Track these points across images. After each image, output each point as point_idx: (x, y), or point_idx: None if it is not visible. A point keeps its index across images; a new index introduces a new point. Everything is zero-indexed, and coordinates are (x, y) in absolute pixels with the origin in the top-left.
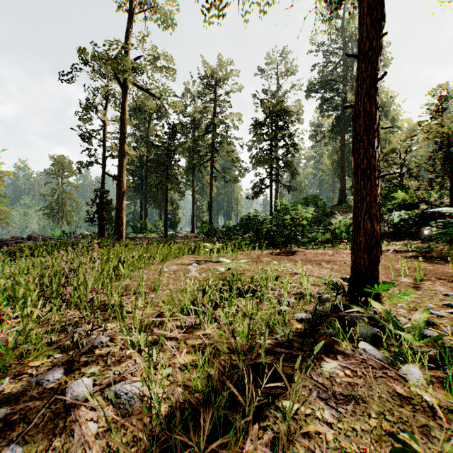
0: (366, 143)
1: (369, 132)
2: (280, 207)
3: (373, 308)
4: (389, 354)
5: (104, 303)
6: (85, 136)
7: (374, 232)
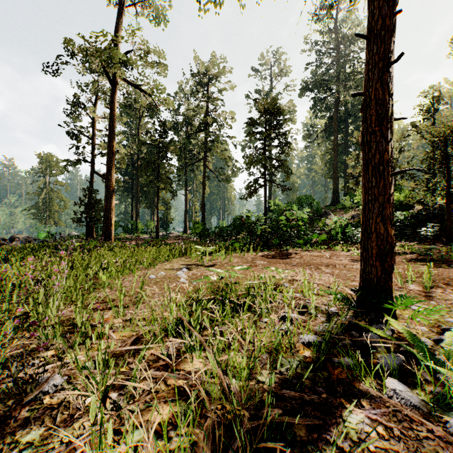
0: (378, 135)
1: (382, 122)
2: (274, 207)
3: (390, 326)
4: (426, 397)
5: (73, 322)
6: (73, 133)
7: (387, 237)
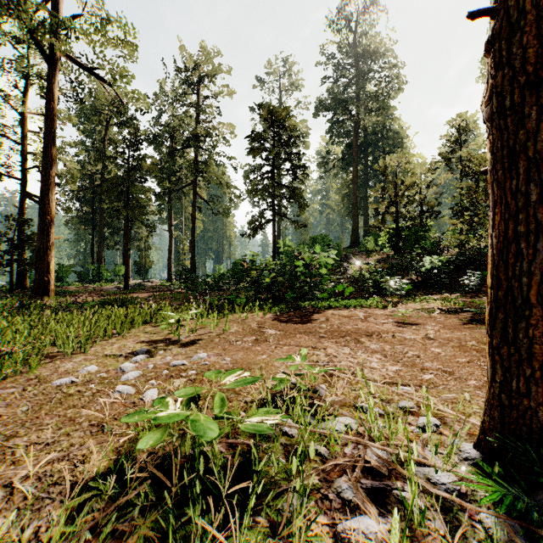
0: None
1: None
2: (284, 249)
3: None
4: None
5: None
6: None
7: None
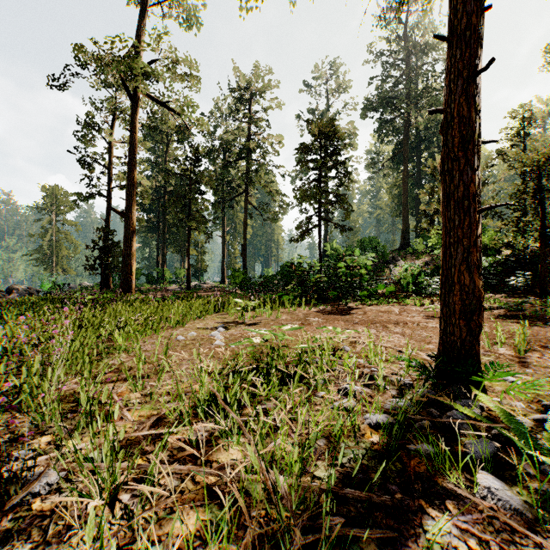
0: (462, 162)
1: (467, 146)
2: (330, 252)
3: (478, 402)
4: (529, 497)
5: (78, 397)
6: (85, 161)
7: (474, 289)
